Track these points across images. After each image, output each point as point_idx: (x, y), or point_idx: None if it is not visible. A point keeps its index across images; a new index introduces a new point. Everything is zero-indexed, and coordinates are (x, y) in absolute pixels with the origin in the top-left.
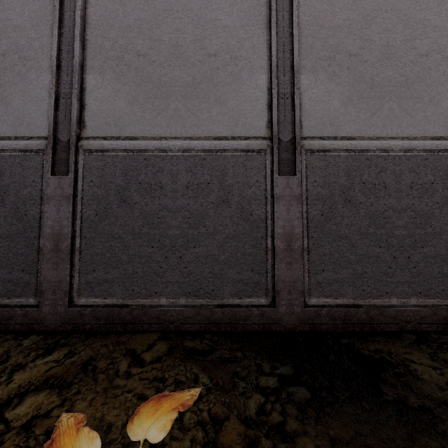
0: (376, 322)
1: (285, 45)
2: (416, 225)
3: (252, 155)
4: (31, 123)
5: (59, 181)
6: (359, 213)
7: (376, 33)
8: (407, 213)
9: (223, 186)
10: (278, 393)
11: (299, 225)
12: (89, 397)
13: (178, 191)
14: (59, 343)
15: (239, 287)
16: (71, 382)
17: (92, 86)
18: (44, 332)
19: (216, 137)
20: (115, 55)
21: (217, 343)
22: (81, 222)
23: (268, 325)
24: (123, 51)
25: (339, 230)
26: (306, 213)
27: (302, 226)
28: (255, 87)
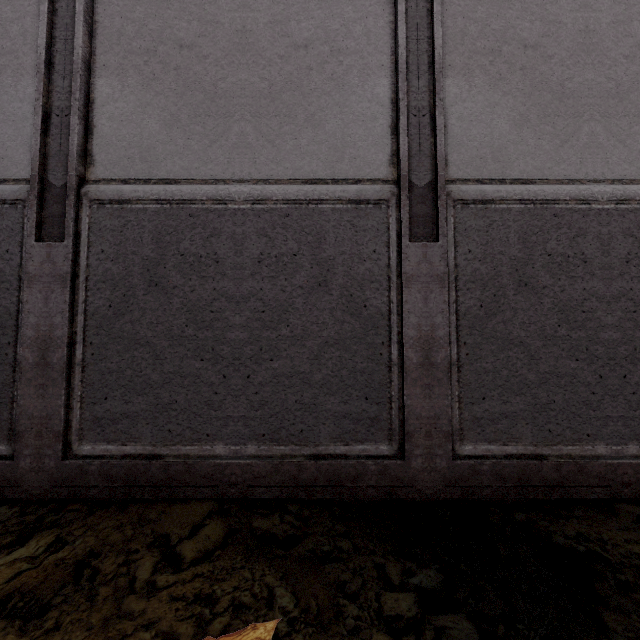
0: (573, 484)
1: (419, 29)
2: (637, 324)
3: (366, 209)
4: (4, 157)
5: (48, 251)
6: (542, 303)
7: (567, 12)
8: (620, 303)
9: (319, 259)
10: (419, 629)
11: (445, 324)
12: (74, 639)
13: (244, 267)
14: (42, 522)
15: (345, 426)
16: (48, 604)
17: (105, 97)
18: (22, 501)
19: (307, 180)
20: (143, 47)
21: (308, 522)
22: (85, 319)
23: (393, 490)
24: (156, 40)
25: (510, 332)
26: (455, 304)
27: (448, 325)
28: (371, 99)
